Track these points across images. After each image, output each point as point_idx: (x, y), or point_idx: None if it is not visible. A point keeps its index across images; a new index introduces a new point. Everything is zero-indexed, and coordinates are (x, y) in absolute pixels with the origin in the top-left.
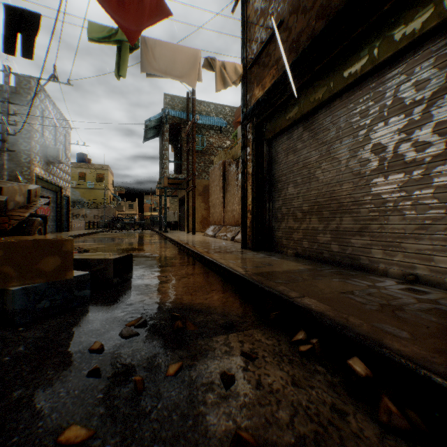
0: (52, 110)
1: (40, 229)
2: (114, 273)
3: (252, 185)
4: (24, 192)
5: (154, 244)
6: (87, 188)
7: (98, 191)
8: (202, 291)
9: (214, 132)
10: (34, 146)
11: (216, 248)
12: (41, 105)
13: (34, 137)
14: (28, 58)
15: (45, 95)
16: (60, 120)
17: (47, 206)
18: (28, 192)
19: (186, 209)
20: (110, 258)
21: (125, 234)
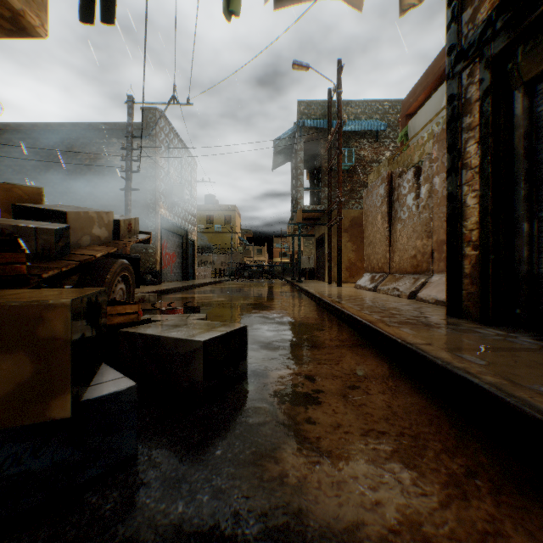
0: (177, 145)
1: (126, 276)
2: (205, 372)
3: (480, 188)
4: (106, 222)
5: (285, 299)
6: (214, 233)
7: (225, 235)
8: (434, 471)
9: (367, 141)
10: (158, 185)
11: (394, 313)
12: (165, 139)
13: (158, 175)
14: (109, 23)
15: (169, 128)
16: (185, 155)
17: (172, 251)
18: (116, 224)
19: (328, 251)
20: (198, 340)
21: (251, 283)
